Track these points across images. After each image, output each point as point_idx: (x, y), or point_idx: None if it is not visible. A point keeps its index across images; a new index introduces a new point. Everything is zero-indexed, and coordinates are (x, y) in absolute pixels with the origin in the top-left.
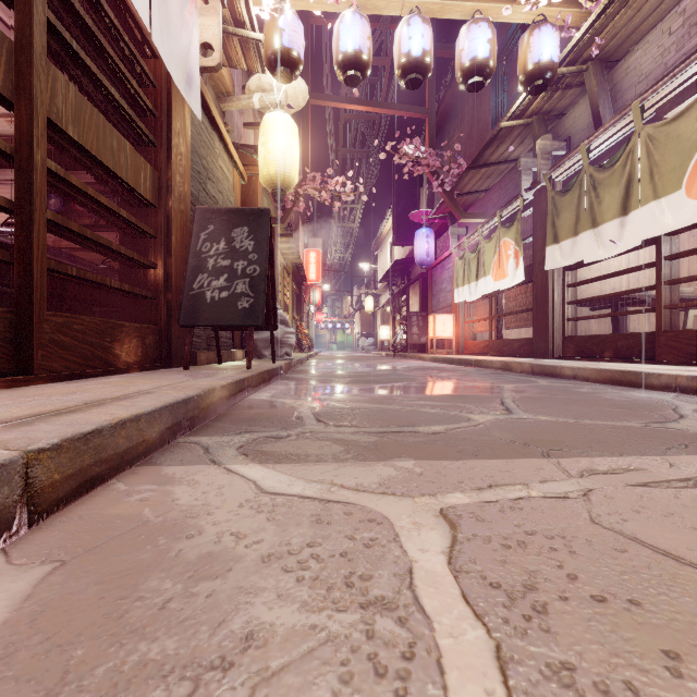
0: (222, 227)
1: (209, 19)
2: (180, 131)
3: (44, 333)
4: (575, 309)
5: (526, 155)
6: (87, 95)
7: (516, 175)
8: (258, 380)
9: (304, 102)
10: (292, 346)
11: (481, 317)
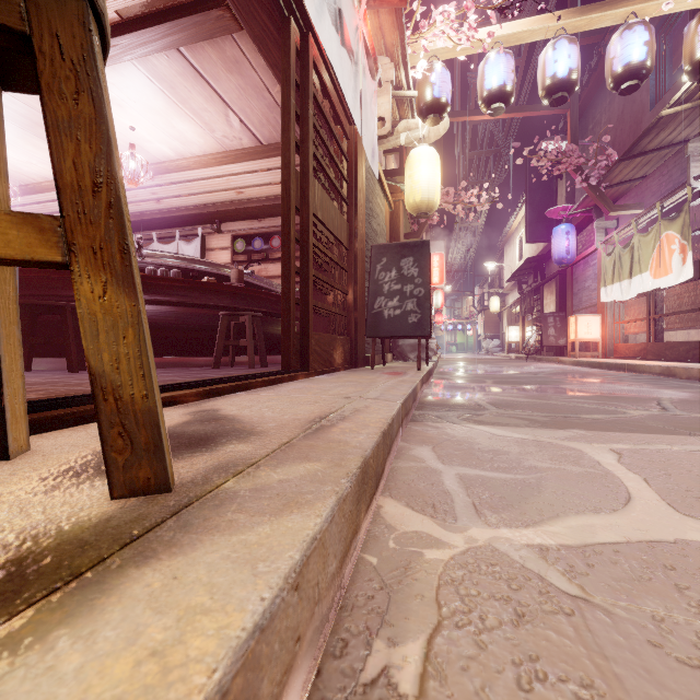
0: (393, 258)
1: (382, 98)
2: (361, 188)
3: (312, 346)
4: None
5: (696, 139)
6: None
7: (683, 159)
8: (426, 379)
9: (444, 131)
10: (433, 350)
11: (636, 317)
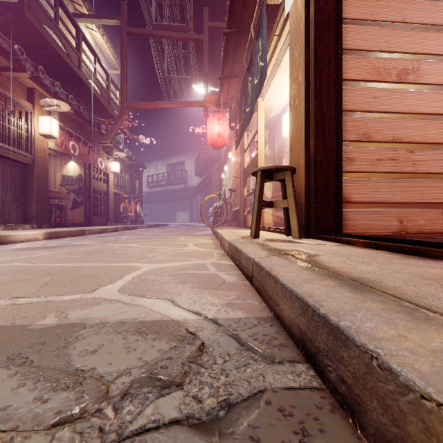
0: None
1: None
2: None
3: None
4: None
5: None
6: None
7: None
8: None
9: None
10: None
11: None
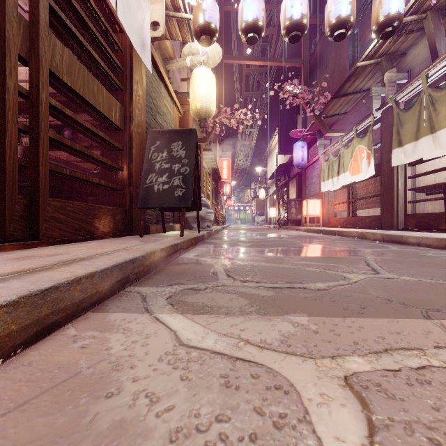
0: (165, 142)
1: (157, 5)
2: (138, 80)
3: (47, 213)
4: (414, 194)
5: (376, 85)
6: (84, 63)
7: (368, 101)
8: (188, 244)
9: (219, 60)
10: (211, 221)
11: (341, 201)
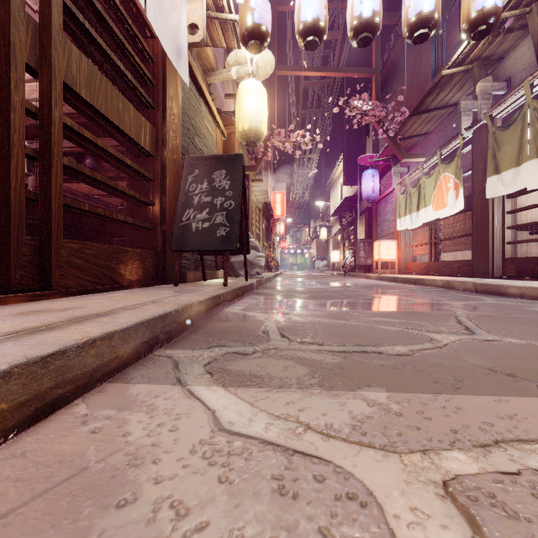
0: (205, 170)
1: (195, 4)
2: (173, 96)
3: (61, 257)
4: (515, 233)
5: (466, 98)
6: (108, 77)
7: (455, 118)
8: (233, 295)
9: (271, 71)
10: (262, 267)
11: (422, 242)
